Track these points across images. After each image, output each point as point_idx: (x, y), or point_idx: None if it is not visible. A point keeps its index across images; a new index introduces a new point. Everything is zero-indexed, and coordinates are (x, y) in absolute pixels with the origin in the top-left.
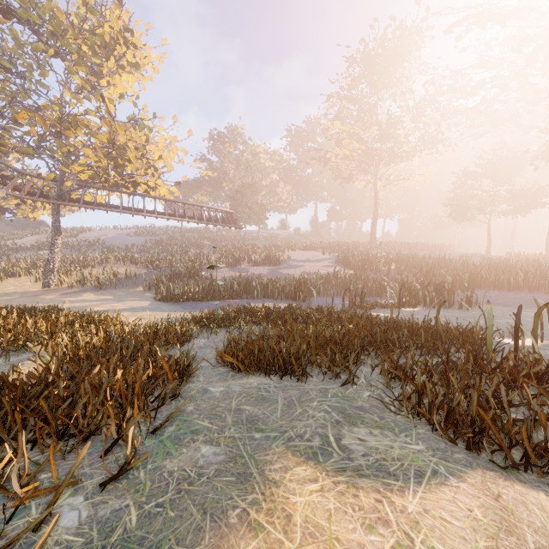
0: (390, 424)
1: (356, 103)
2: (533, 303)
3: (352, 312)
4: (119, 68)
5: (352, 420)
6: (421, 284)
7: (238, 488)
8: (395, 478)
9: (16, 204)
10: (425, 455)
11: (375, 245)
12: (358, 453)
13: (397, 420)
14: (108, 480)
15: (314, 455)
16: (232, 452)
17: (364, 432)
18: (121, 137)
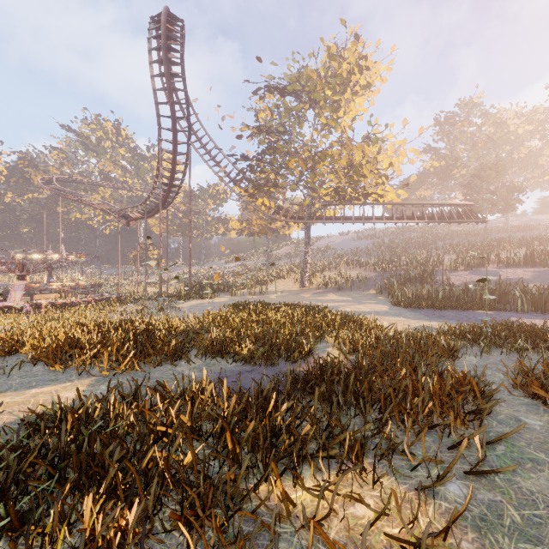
0: None
1: None
2: None
3: None
4: (353, 95)
5: None
6: None
7: None
8: None
9: (283, 226)
10: None
11: None
12: None
13: None
14: (473, 472)
15: None
16: None
17: None
18: (357, 157)
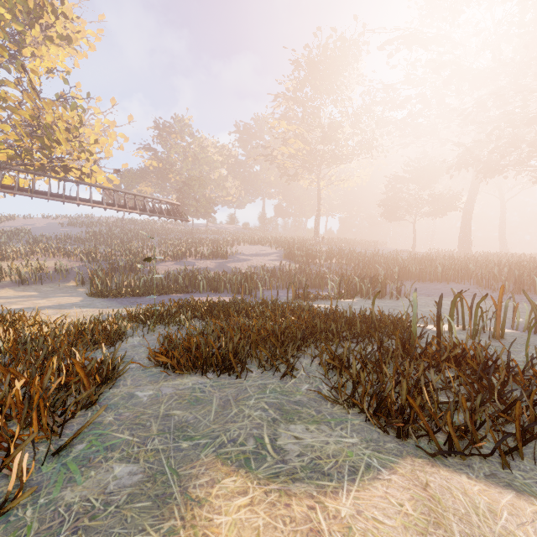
0: (327, 417)
1: (301, 105)
2: (449, 293)
3: (295, 304)
4: (46, 38)
5: (289, 417)
6: (358, 277)
7: (152, 515)
8: (330, 478)
9: None
10: (359, 449)
11: (318, 241)
12: (293, 453)
13: (334, 413)
14: None
15: (246, 461)
16: (153, 469)
17: (300, 429)
18: (48, 115)
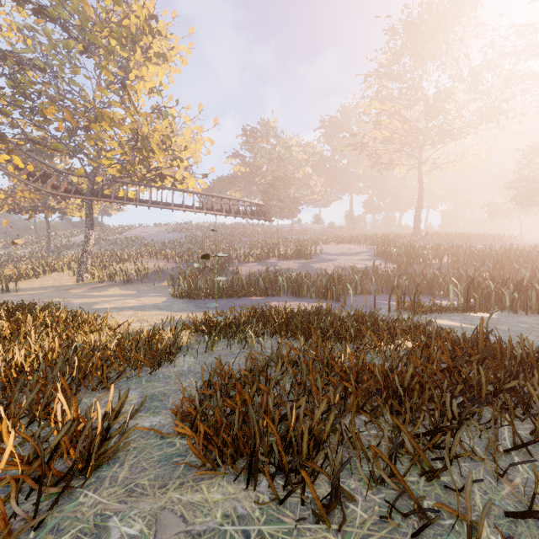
0: None
1: (397, 80)
2: None
3: (408, 322)
4: (146, 60)
5: None
6: (494, 280)
7: None
8: None
9: (58, 202)
10: None
11: (420, 236)
12: None
13: None
14: None
15: None
16: None
17: None
18: (145, 128)
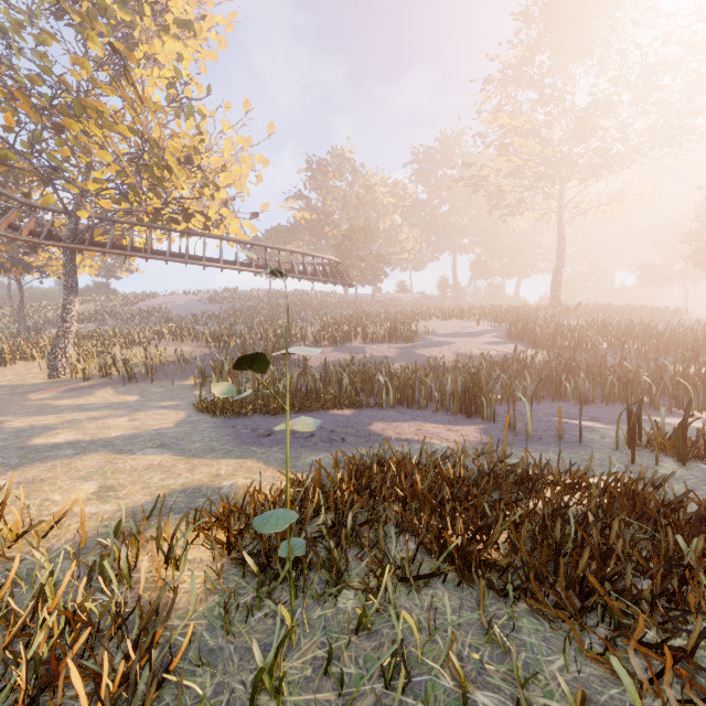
0: None
1: (530, 86)
2: None
3: None
4: (161, 30)
5: None
6: None
7: None
8: None
9: (24, 253)
10: None
11: (563, 309)
12: None
13: None
14: None
15: None
16: None
17: None
18: (156, 130)
